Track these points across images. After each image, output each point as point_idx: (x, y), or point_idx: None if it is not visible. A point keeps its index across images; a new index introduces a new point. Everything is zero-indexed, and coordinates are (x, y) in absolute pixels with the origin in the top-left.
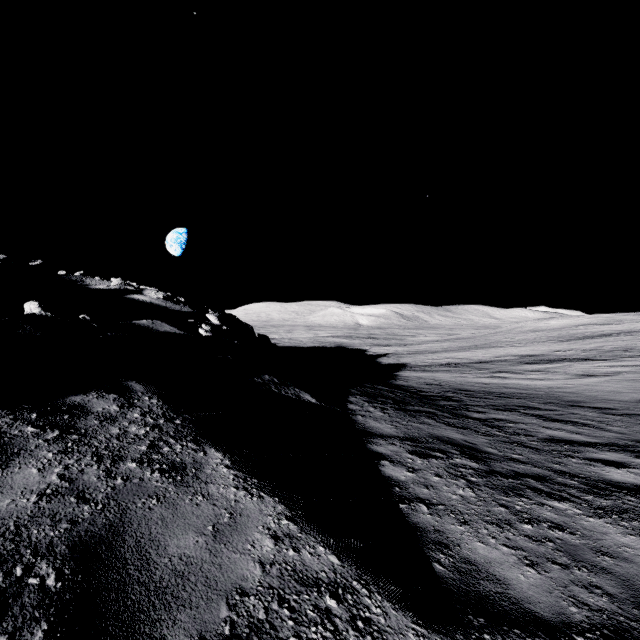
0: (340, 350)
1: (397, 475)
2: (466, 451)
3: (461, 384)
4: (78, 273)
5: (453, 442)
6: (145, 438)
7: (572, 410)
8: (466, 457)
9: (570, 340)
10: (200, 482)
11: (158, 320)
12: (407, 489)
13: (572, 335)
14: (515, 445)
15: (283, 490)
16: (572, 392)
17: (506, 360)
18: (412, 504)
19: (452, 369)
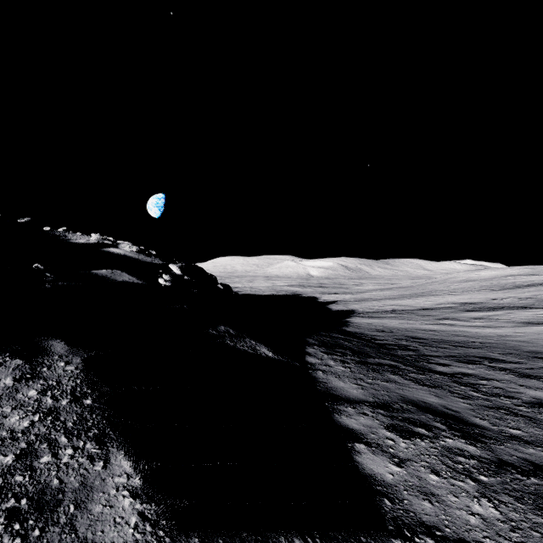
0: (294, 297)
1: (381, 472)
2: (453, 424)
3: (411, 331)
4: (61, 229)
5: (432, 409)
6: (22, 437)
7: (540, 363)
8: (457, 435)
9: (503, 289)
10: (71, 541)
11: (118, 270)
12: (401, 502)
13: (504, 284)
14: (503, 412)
15: (218, 542)
16: (526, 341)
17: (447, 307)
18: (417, 540)
19: (398, 316)
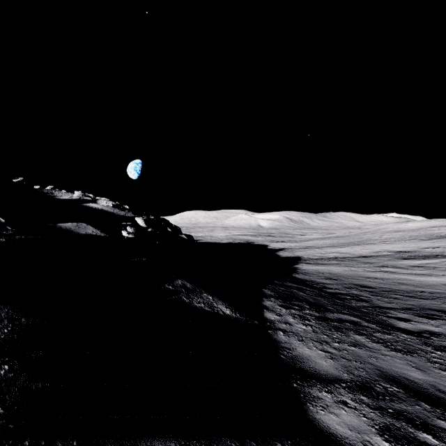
0: (248, 245)
1: None
2: None
3: (358, 279)
4: (49, 187)
5: (423, 393)
6: None
7: None
8: None
9: (432, 239)
10: None
11: (84, 223)
12: None
13: (431, 235)
14: None
15: None
16: None
17: (384, 255)
18: None
19: (340, 263)
